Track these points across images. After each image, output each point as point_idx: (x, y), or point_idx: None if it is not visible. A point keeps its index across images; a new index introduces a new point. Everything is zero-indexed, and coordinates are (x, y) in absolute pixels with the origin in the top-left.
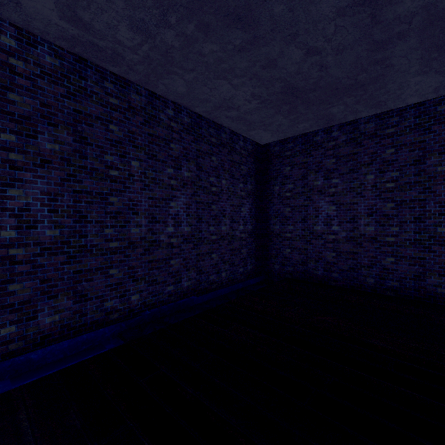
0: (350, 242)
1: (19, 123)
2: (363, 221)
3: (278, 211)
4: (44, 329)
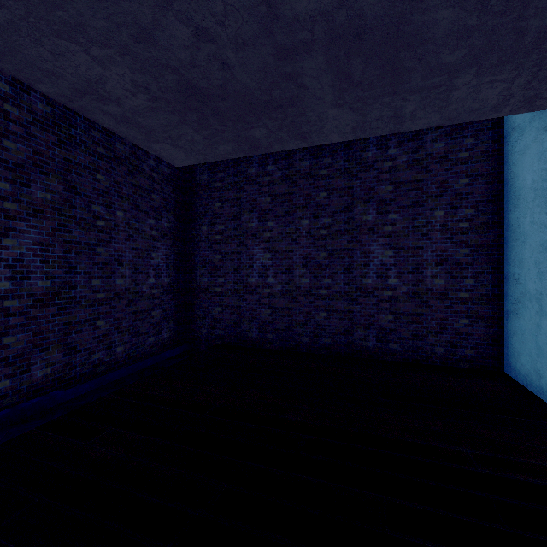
0: (286, 296)
1: None
2: (299, 272)
3: (206, 259)
4: None
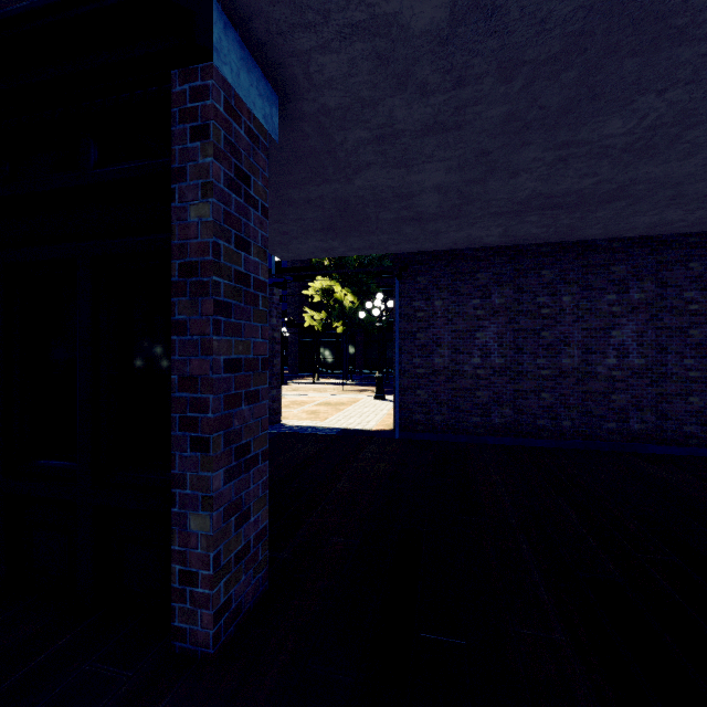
0: None
1: (481, 291)
2: None
3: None
4: (495, 425)
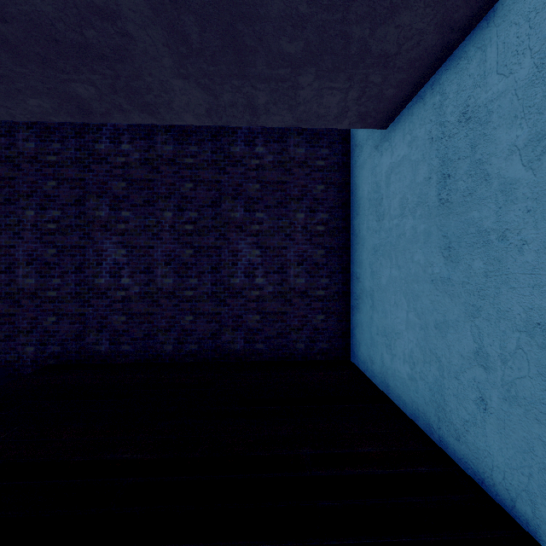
0: (145, 299)
1: None
2: (161, 271)
3: (33, 254)
4: None
